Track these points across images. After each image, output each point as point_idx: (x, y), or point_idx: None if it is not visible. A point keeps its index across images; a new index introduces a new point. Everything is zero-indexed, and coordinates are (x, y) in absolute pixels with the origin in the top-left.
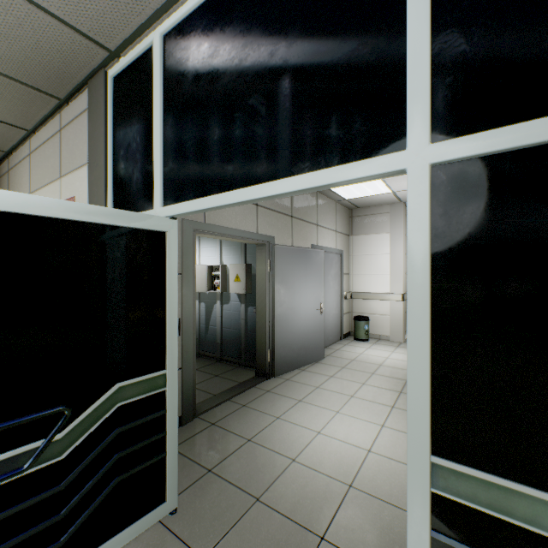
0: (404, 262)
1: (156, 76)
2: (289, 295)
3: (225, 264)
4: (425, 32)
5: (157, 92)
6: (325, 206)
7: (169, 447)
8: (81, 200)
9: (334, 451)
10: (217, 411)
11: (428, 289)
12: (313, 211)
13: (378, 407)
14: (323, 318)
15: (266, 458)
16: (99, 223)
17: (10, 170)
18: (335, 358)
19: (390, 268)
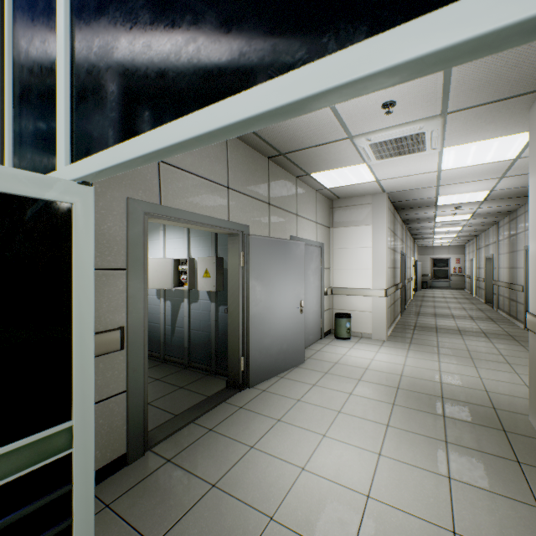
0: (387, 256)
1: None
2: (266, 293)
3: (193, 257)
4: None
5: None
6: (305, 195)
7: None
8: None
9: (324, 500)
10: (176, 440)
11: None
12: (293, 199)
13: (371, 426)
14: (303, 318)
15: (235, 517)
16: None
17: None
18: (316, 361)
19: (373, 262)
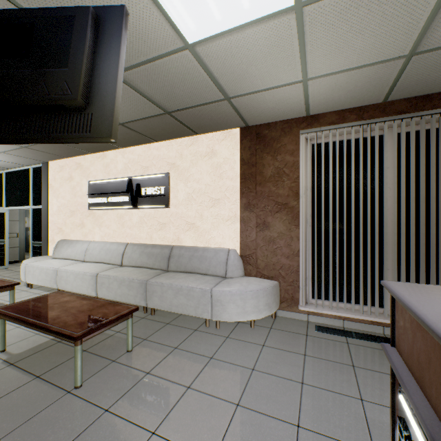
0: None
1: (4, 180)
2: None
3: None
4: (32, 193)
5: (4, 184)
6: None
7: (6, 255)
8: None
9: None
10: None
11: (32, 222)
12: None
13: None
14: None
15: None
16: None
17: None
18: None
19: None
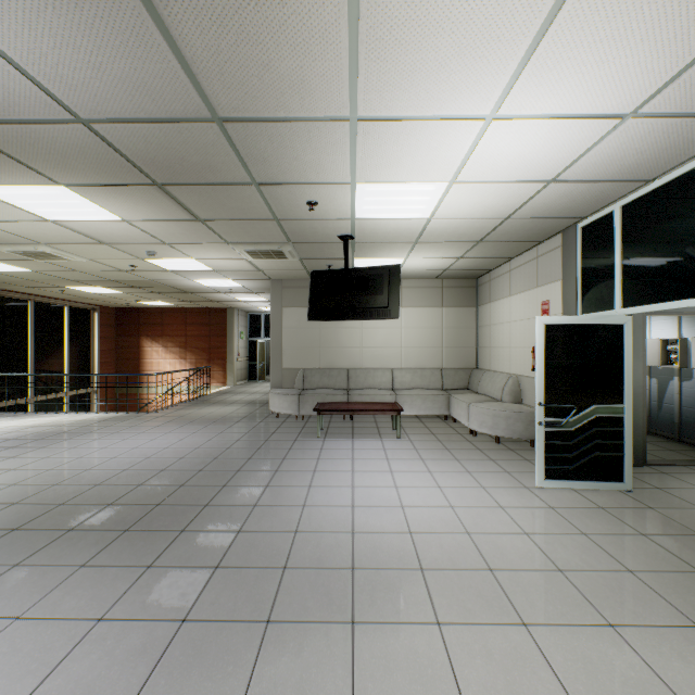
0: None
1: (615, 231)
2: None
3: (684, 337)
4: None
5: (616, 241)
6: None
7: (625, 451)
8: (555, 303)
9: None
10: (668, 468)
11: None
12: None
13: None
14: None
15: None
16: (586, 324)
17: (491, 280)
18: None
19: None
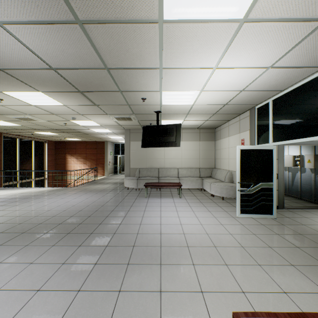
0: None
1: (270, 110)
2: None
3: (302, 154)
4: None
5: (270, 114)
6: None
7: (273, 202)
8: (246, 140)
9: None
10: (293, 209)
11: None
12: None
13: None
14: None
15: (311, 221)
16: (257, 149)
17: (221, 130)
18: None
19: None
